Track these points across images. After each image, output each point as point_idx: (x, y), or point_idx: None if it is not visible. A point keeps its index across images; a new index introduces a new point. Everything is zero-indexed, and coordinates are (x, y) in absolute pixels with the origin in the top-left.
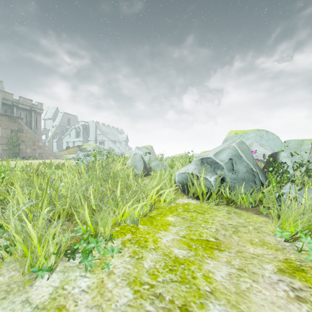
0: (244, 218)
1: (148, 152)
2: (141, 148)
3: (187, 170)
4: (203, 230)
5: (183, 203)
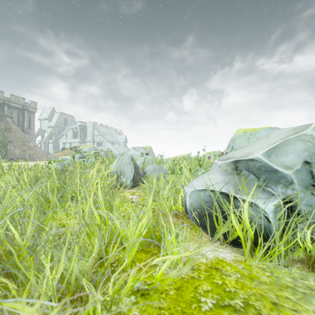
0: None
1: (146, 153)
2: (137, 148)
3: (209, 185)
4: None
5: (207, 264)
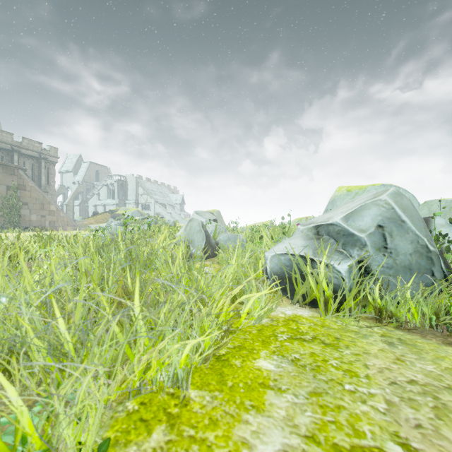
0: (432, 358)
1: (213, 219)
2: (202, 213)
3: (290, 249)
4: (354, 406)
5: (285, 317)
